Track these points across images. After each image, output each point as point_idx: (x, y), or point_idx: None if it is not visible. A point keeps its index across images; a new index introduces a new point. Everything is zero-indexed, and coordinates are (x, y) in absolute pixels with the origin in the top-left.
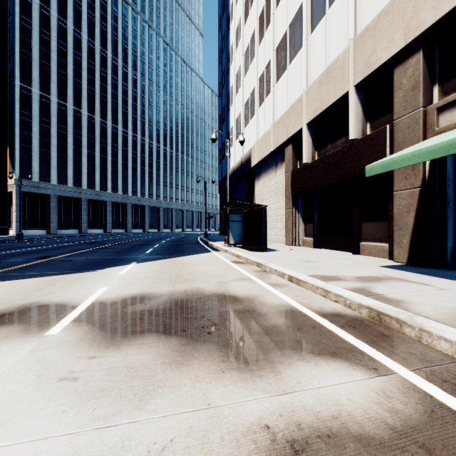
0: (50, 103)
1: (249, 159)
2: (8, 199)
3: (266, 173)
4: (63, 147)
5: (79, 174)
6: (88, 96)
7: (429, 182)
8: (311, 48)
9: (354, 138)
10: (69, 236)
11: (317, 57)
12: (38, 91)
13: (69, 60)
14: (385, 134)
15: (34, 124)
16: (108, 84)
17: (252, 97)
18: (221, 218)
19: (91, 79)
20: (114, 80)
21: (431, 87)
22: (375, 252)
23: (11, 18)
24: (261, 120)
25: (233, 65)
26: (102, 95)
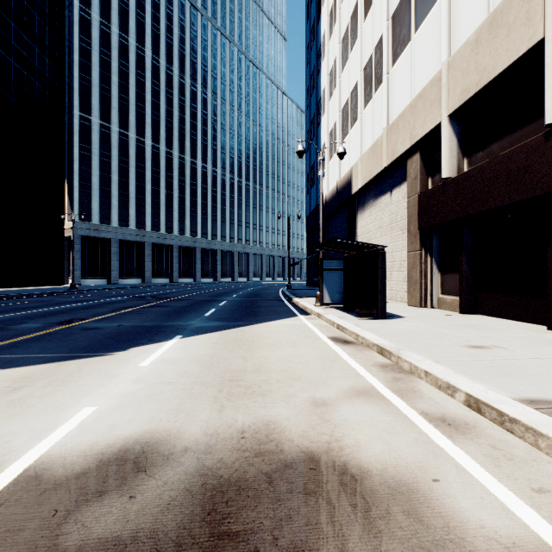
0: (111, 133)
1: (349, 184)
2: (68, 244)
3: (375, 200)
4: (125, 184)
5: (142, 214)
6: (152, 122)
7: None
8: None
9: None
10: (128, 287)
11: (469, 3)
12: (98, 120)
13: (131, 82)
14: None
15: (94, 158)
16: (174, 107)
17: (353, 96)
18: (310, 264)
19: (155, 102)
20: (181, 101)
21: None
22: None
23: (69, 40)
24: (368, 125)
25: (325, 60)
26: (167, 120)
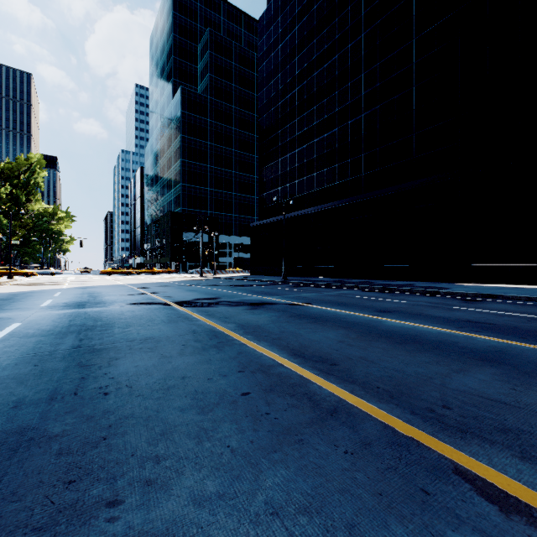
0: None
1: None
2: None
3: None
4: None
5: None
6: None
7: None
8: None
9: None
10: None
11: None
12: None
13: None
14: None
15: None
16: None
17: None
18: None
19: None
20: None
21: None
22: None
23: None
24: None
25: None
26: None
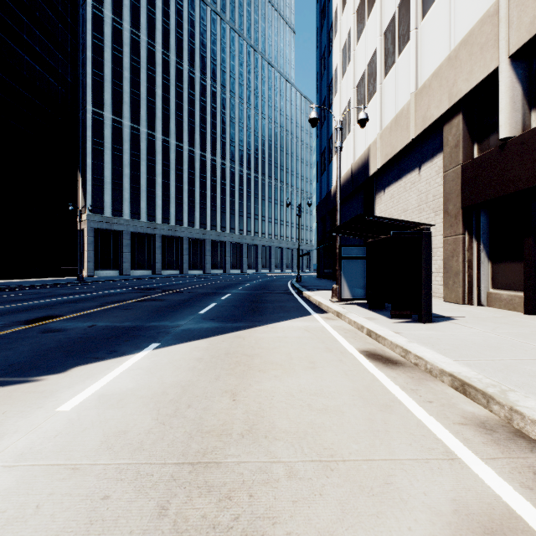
0: (123, 128)
1: (366, 164)
2: (82, 237)
3: (399, 180)
4: (136, 177)
5: (153, 206)
6: (163, 117)
7: None
8: None
9: None
10: (136, 279)
11: None
12: (110, 115)
13: (142, 77)
14: None
15: (106, 152)
16: (184, 101)
17: (371, 67)
18: (320, 255)
19: (166, 97)
20: (191, 95)
21: None
22: None
23: (83, 37)
24: (389, 95)
25: (338, 36)
26: (177, 114)
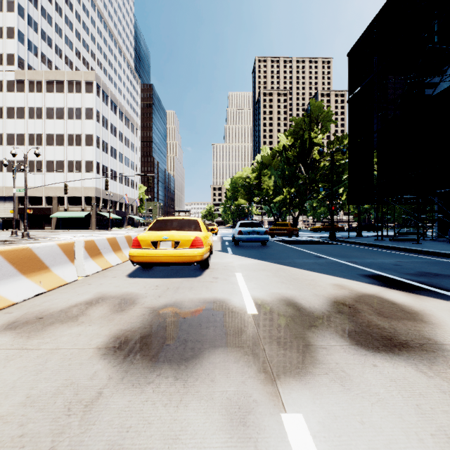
0: None
1: None
2: None
3: None
4: None
5: None
6: None
7: (58, 218)
8: (29, 176)
9: (44, 206)
10: None
11: (32, 181)
12: None
13: None
14: (51, 208)
15: None
16: None
17: None
18: None
19: None
20: None
21: (59, 203)
22: (49, 229)
23: None
24: None
25: None
26: None
